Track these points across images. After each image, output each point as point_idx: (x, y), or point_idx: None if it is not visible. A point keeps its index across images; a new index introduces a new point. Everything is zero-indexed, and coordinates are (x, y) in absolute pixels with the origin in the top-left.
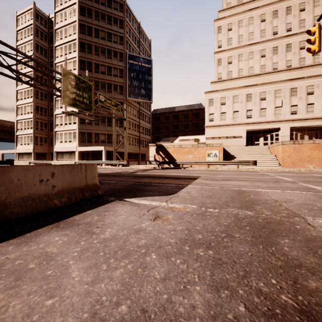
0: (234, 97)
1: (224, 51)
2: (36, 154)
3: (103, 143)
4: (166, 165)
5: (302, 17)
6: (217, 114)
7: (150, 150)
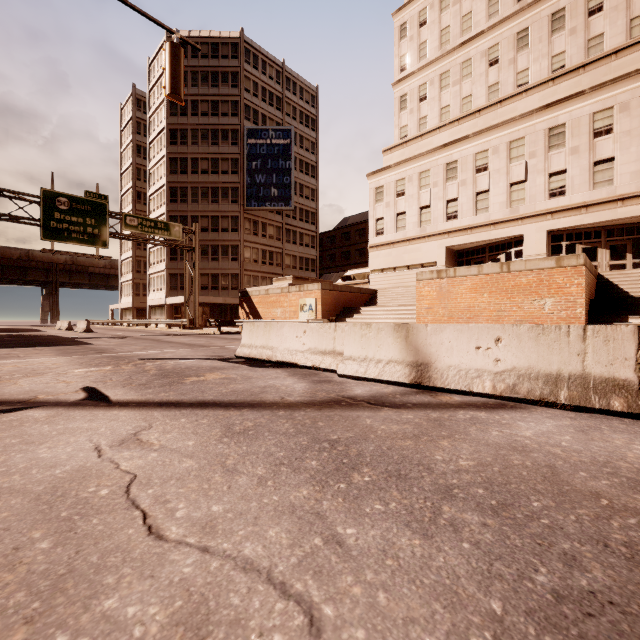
0: (422, 175)
1: (411, 76)
2: (137, 309)
3: (206, 289)
4: None
5: None
6: (390, 218)
7: None
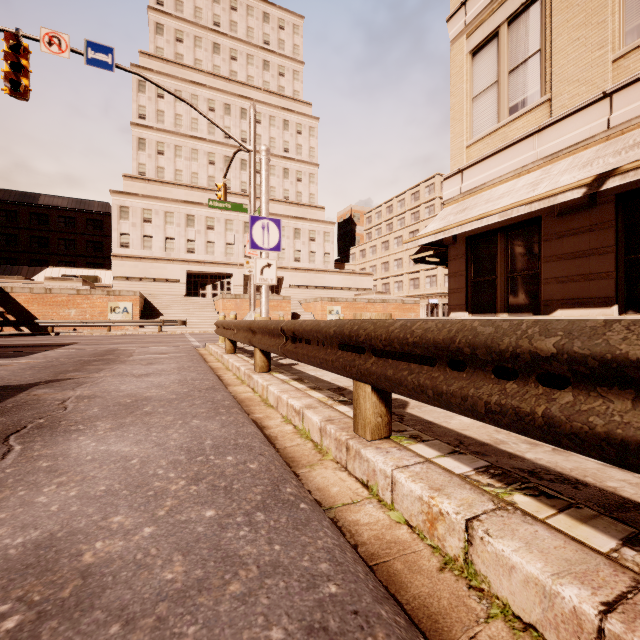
0: (168, 214)
1: (150, 128)
2: None
3: None
4: (11, 330)
5: (259, 131)
6: (137, 236)
7: None
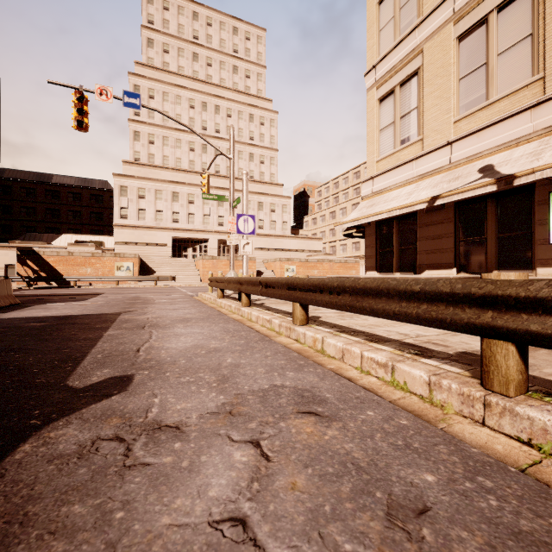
0: (157, 191)
1: (143, 123)
2: None
3: None
4: (43, 284)
5: (229, 123)
6: (133, 210)
7: None
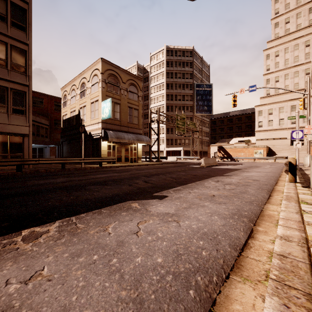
0: (280, 108)
1: (271, 73)
2: None
3: (180, 145)
4: (225, 159)
5: None
6: (265, 122)
7: (210, 149)
